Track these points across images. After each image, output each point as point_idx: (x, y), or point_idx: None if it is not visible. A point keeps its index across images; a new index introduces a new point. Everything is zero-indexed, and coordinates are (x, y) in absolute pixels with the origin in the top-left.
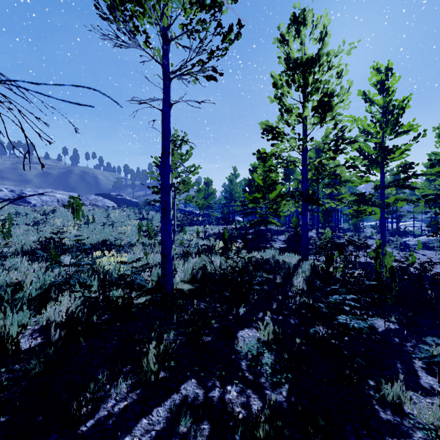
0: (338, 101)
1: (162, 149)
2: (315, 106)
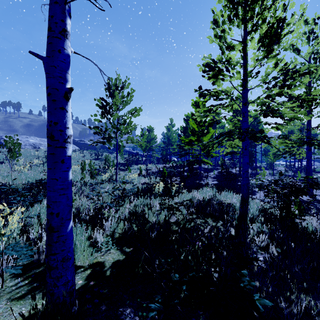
0: (285, 33)
1: (49, 23)
2: (263, 37)
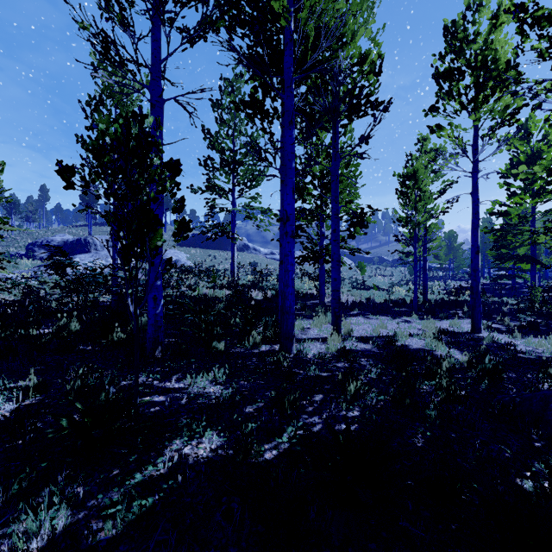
0: None
1: (423, 247)
2: (533, 195)
